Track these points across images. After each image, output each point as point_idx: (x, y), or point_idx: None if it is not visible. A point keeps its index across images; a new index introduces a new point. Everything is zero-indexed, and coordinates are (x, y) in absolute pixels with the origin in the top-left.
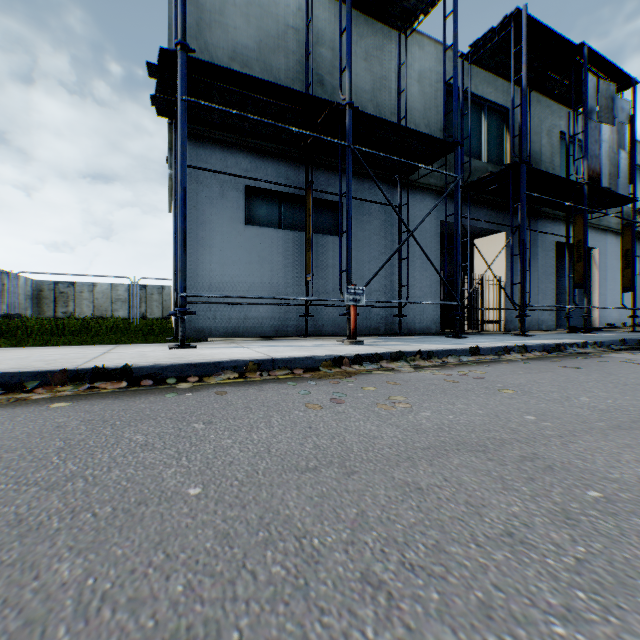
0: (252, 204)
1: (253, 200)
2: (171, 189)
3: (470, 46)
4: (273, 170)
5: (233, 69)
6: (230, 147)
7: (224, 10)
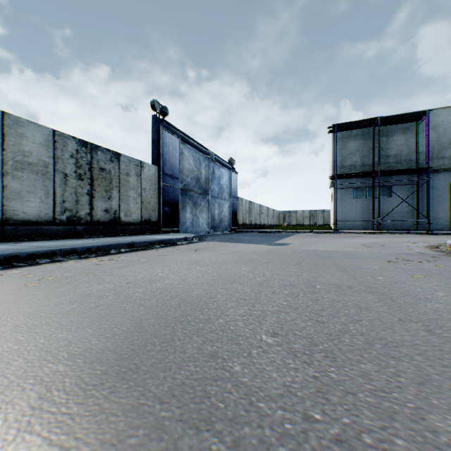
0: (355, 192)
1: (356, 191)
2: (331, 185)
3: None
4: (362, 181)
5: (349, 157)
6: (348, 178)
7: (346, 142)
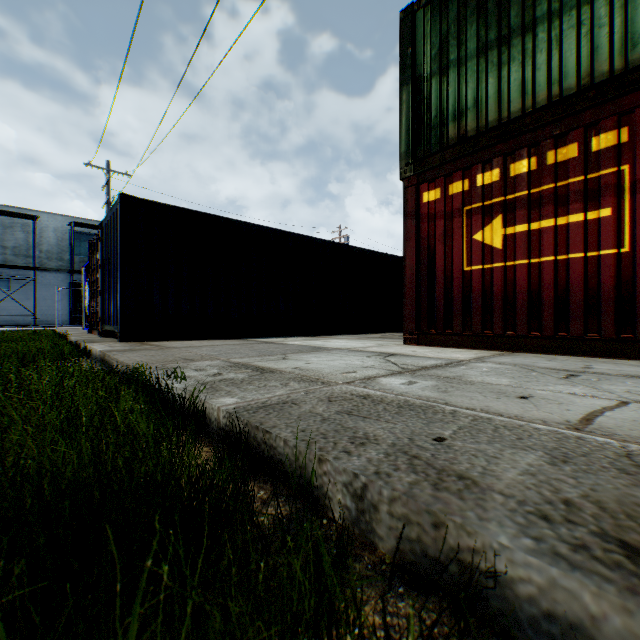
0: None
1: None
2: None
3: (69, 224)
4: None
5: None
6: None
7: None
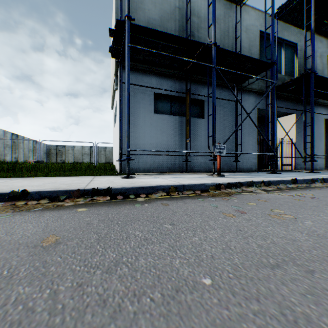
0: (157, 102)
1: (157, 100)
2: (114, 97)
3: (277, 9)
4: (168, 84)
5: None
6: (146, 73)
7: (143, 1)
